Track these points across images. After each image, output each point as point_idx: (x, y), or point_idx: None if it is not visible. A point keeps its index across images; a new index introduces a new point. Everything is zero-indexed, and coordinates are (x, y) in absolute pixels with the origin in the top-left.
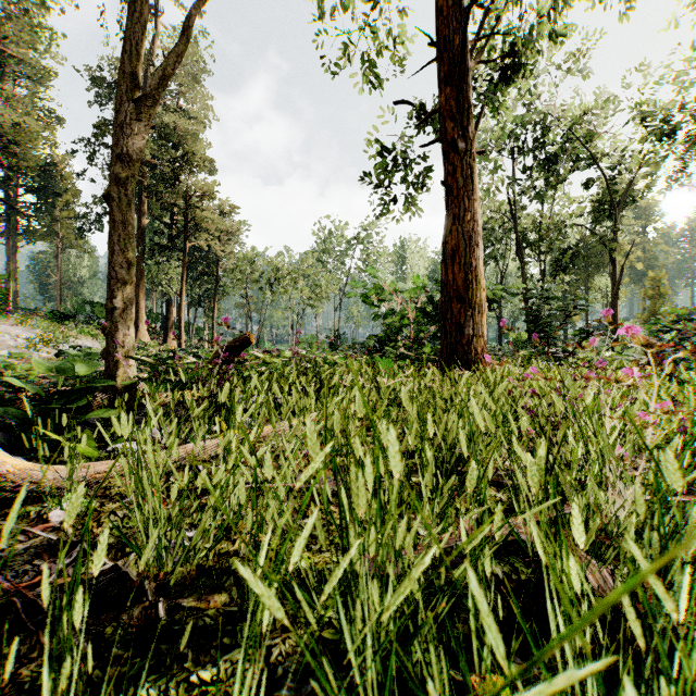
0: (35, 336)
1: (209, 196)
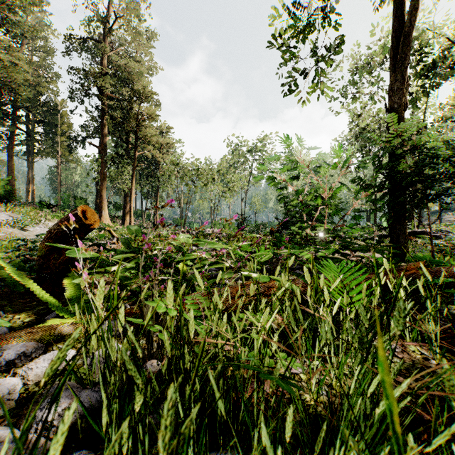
0: (13, 219)
1: (150, 117)
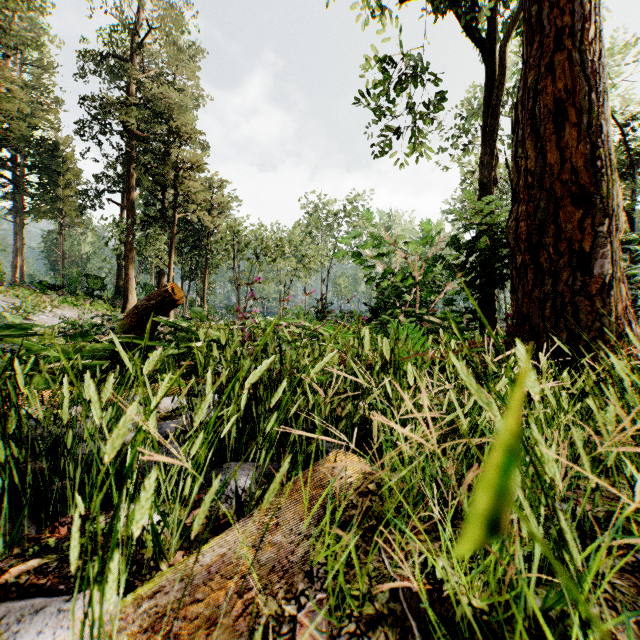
0: (8, 305)
1: (196, 167)
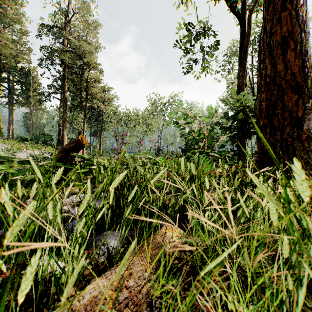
0: (5, 148)
1: (97, 81)
